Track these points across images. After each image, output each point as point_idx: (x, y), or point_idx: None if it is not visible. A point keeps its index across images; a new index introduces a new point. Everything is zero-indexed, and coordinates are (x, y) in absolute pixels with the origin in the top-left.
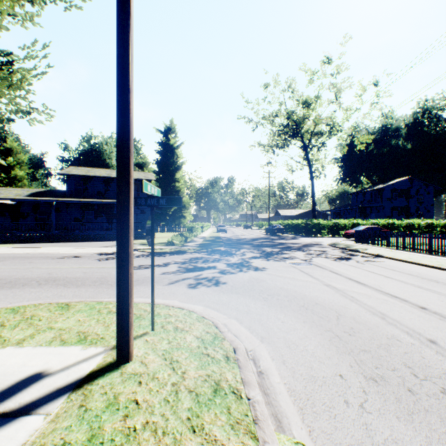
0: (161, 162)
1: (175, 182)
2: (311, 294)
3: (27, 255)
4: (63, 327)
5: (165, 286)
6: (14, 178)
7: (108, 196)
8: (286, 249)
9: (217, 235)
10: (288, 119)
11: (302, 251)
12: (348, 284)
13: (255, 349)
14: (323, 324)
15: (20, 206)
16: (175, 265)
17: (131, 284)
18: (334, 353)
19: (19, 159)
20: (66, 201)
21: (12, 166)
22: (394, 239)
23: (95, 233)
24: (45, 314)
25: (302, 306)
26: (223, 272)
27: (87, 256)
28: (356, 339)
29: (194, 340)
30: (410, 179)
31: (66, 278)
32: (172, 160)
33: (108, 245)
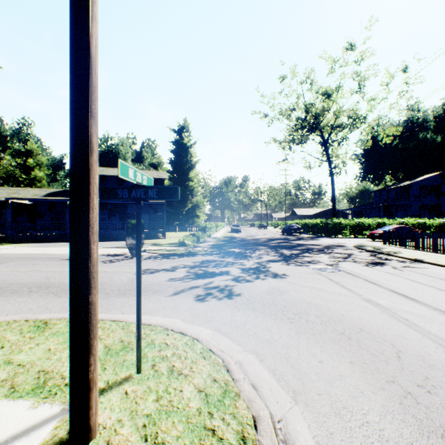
0: (175, 161)
1: (188, 181)
2: (349, 314)
3: (35, 255)
4: (24, 361)
5: (168, 297)
6: (34, 178)
7: None
8: (306, 251)
9: (230, 235)
10: (306, 112)
11: (325, 254)
12: (395, 300)
13: (286, 417)
14: (381, 368)
15: (37, 206)
16: (184, 269)
17: (92, 319)
18: (417, 435)
19: (38, 161)
20: None
21: (32, 167)
22: (432, 241)
23: (107, 232)
24: (13, 338)
25: (342, 334)
26: (237, 280)
27: None
28: (443, 403)
29: (193, 396)
30: (441, 175)
31: (62, 284)
32: (186, 159)
33: (119, 245)
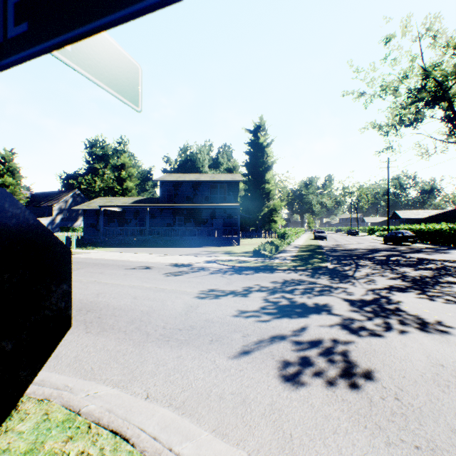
0: (250, 163)
1: (264, 183)
2: None
3: (109, 262)
4: None
5: (232, 359)
6: (126, 189)
7: (196, 201)
8: (445, 272)
9: (314, 243)
10: (425, 79)
11: None
12: None
13: None
14: None
15: (125, 213)
16: (259, 294)
17: None
18: None
19: (129, 173)
20: (157, 207)
21: (124, 179)
22: None
23: (182, 238)
24: None
25: None
26: (350, 328)
27: (160, 267)
28: None
29: None
30: None
31: (105, 307)
32: (261, 160)
33: (190, 253)
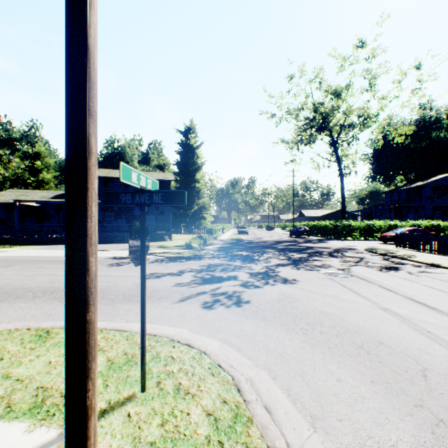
0: (181, 163)
1: (195, 182)
2: (366, 324)
3: (41, 258)
4: (22, 375)
5: (175, 303)
6: (42, 181)
7: None
8: (315, 254)
9: (237, 237)
10: (315, 112)
11: (336, 258)
12: (414, 309)
13: None
14: (407, 389)
15: (45, 208)
16: (191, 273)
17: (90, 340)
18: None
19: (46, 163)
20: None
21: (40, 169)
22: None
23: (114, 234)
24: (13, 348)
25: (360, 348)
26: (245, 285)
27: (100, 260)
28: None
29: (202, 420)
30: None
31: None
32: (192, 160)
33: (125, 248)
